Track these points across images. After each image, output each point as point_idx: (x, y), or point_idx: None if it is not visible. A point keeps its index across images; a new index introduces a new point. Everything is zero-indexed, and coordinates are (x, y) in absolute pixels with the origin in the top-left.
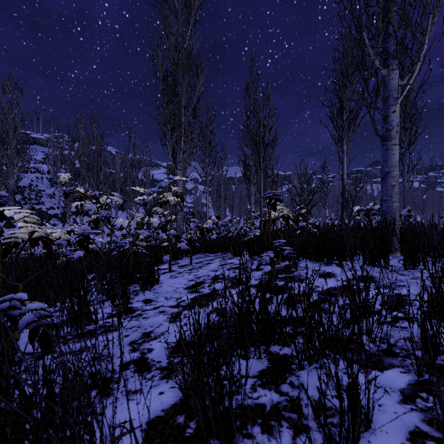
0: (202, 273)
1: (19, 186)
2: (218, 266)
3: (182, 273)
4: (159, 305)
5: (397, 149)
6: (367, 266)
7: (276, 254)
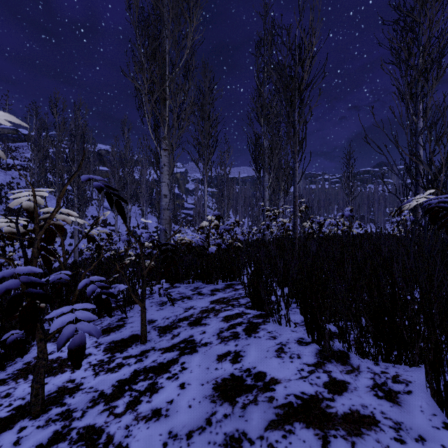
0: None
1: None
2: (211, 394)
3: None
4: None
5: None
6: None
7: None
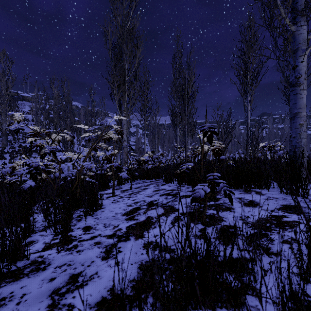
0: (139, 198)
1: (10, 130)
2: (152, 191)
3: (122, 198)
4: (97, 234)
5: (305, 93)
6: (284, 194)
7: (211, 188)
